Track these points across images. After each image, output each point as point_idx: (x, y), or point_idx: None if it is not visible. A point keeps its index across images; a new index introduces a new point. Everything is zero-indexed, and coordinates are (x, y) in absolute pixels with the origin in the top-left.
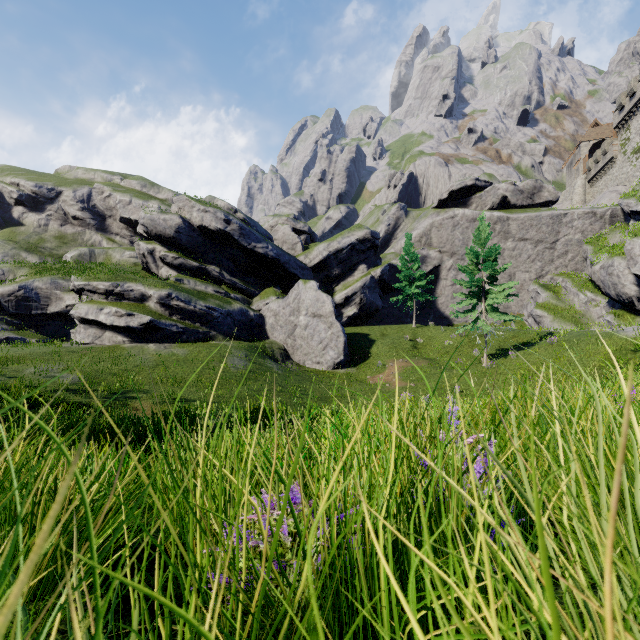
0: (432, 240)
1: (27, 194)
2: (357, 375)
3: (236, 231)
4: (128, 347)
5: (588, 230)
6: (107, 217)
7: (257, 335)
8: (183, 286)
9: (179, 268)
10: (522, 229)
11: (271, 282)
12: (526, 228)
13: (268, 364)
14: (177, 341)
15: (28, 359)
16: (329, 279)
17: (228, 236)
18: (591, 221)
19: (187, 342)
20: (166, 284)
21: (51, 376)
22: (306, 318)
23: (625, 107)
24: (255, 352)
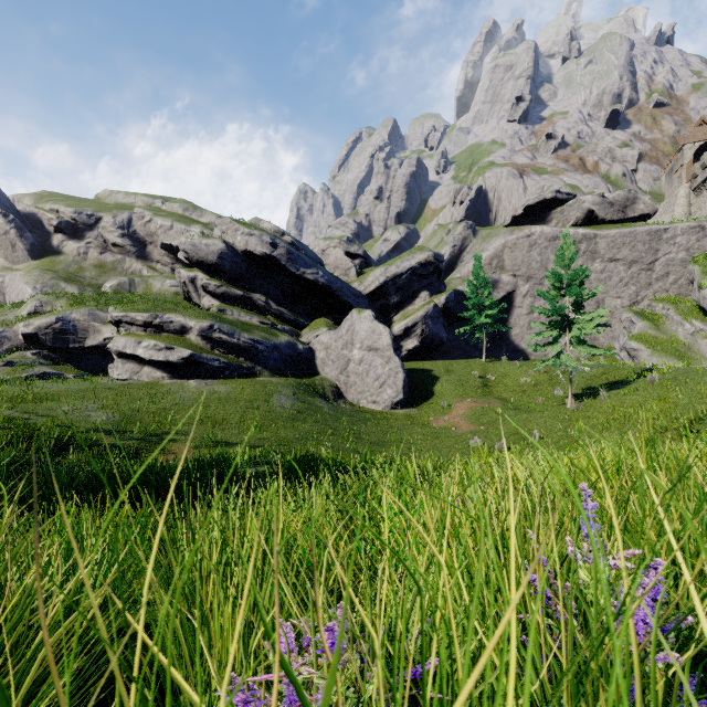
0: (505, 262)
1: (66, 221)
2: (418, 416)
3: (283, 256)
4: (167, 384)
5: (694, 247)
6: (148, 244)
7: (306, 371)
8: (226, 317)
9: (222, 297)
10: (612, 248)
11: (322, 312)
12: (617, 246)
13: (318, 403)
14: (219, 377)
15: (63, 396)
16: (386, 308)
17: (275, 261)
18: (698, 237)
19: (230, 378)
20: (208, 315)
21: (85, 415)
22: (361, 352)
23: None
24: (304, 390)
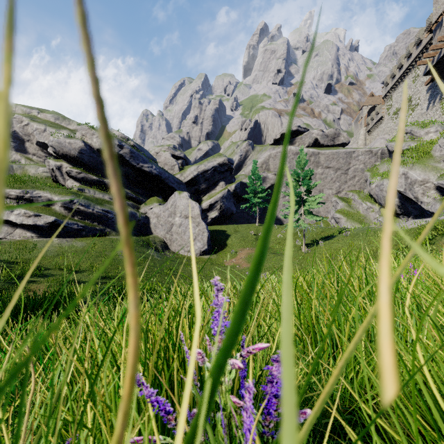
0: (270, 166)
1: None
2: (217, 260)
3: (127, 154)
4: (35, 241)
5: (368, 162)
6: (25, 141)
7: (144, 231)
8: (84, 194)
9: (82, 181)
10: (327, 160)
11: (155, 193)
12: (330, 160)
13: (150, 253)
14: (78, 236)
15: None
16: (198, 191)
17: (121, 157)
18: (369, 156)
19: (86, 237)
20: (69, 192)
21: None
22: (180, 219)
23: (389, 84)
24: (141, 244)
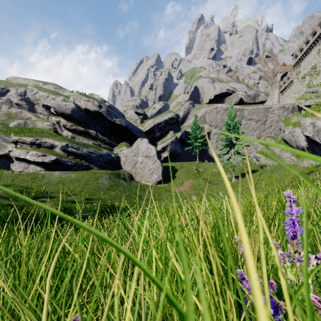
0: (206, 119)
1: None
2: (168, 187)
3: (105, 112)
4: (43, 173)
5: (281, 115)
6: (35, 104)
7: (116, 167)
8: (75, 140)
9: (73, 131)
10: (250, 114)
11: (124, 139)
12: (252, 114)
13: (121, 182)
14: (71, 170)
15: None
16: (154, 138)
17: (100, 114)
18: (283, 111)
19: (77, 170)
20: (65, 139)
21: None
22: (142, 158)
23: (298, 56)
24: (114, 176)
